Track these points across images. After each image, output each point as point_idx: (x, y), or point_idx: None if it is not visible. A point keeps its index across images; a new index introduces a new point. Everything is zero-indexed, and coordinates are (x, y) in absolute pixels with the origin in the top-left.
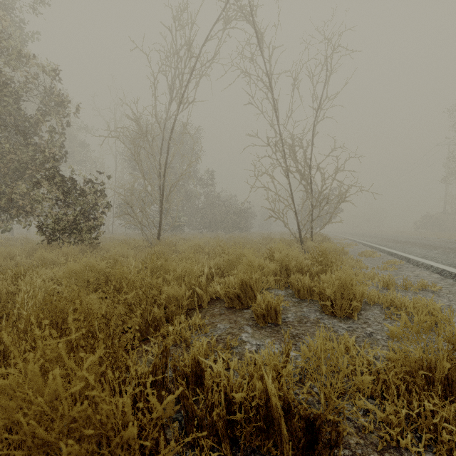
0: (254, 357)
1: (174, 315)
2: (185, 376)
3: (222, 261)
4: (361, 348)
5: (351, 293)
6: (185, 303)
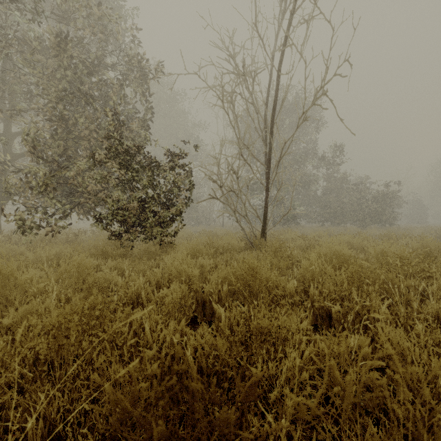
0: None
1: None
2: None
3: None
4: None
5: None
6: None
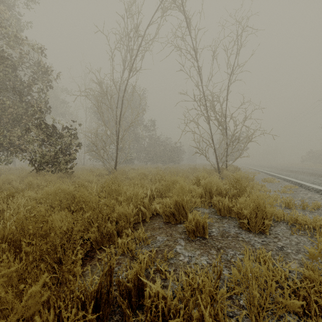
0: (186, 268)
1: (124, 229)
2: (128, 290)
3: (161, 185)
4: (276, 261)
5: (264, 214)
6: (132, 220)
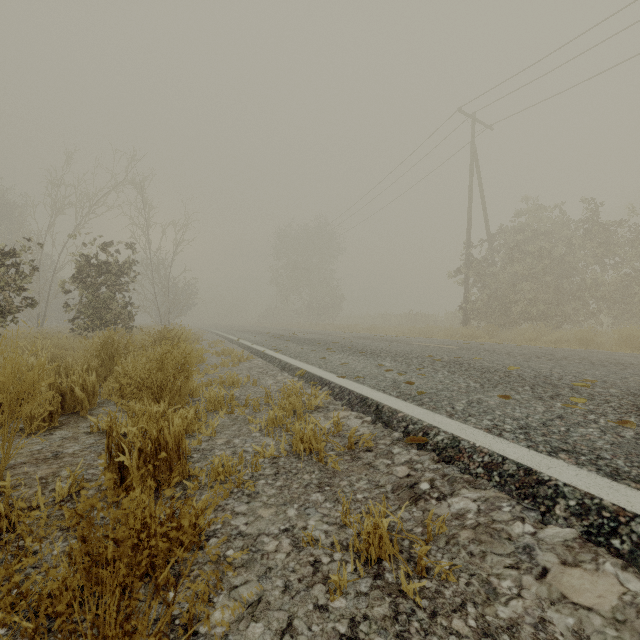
0: None
1: None
2: None
3: None
4: None
5: None
6: None
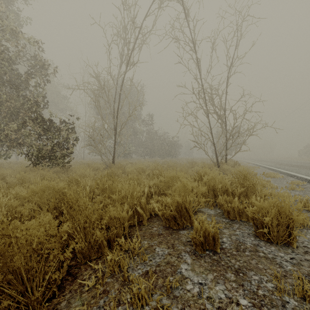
0: (198, 306)
1: (117, 235)
2: None
3: (159, 181)
4: None
5: (291, 222)
6: (126, 225)
